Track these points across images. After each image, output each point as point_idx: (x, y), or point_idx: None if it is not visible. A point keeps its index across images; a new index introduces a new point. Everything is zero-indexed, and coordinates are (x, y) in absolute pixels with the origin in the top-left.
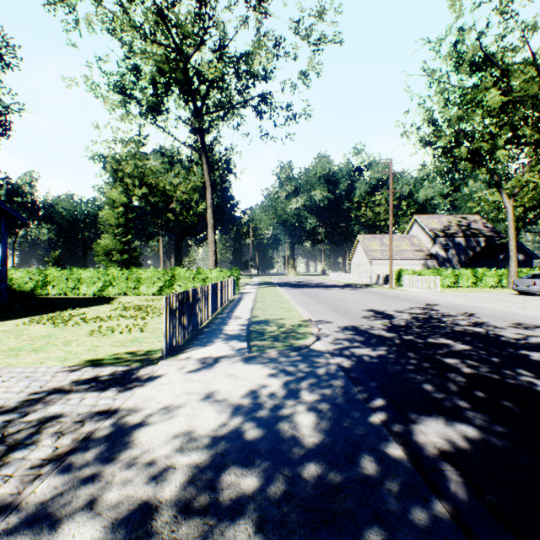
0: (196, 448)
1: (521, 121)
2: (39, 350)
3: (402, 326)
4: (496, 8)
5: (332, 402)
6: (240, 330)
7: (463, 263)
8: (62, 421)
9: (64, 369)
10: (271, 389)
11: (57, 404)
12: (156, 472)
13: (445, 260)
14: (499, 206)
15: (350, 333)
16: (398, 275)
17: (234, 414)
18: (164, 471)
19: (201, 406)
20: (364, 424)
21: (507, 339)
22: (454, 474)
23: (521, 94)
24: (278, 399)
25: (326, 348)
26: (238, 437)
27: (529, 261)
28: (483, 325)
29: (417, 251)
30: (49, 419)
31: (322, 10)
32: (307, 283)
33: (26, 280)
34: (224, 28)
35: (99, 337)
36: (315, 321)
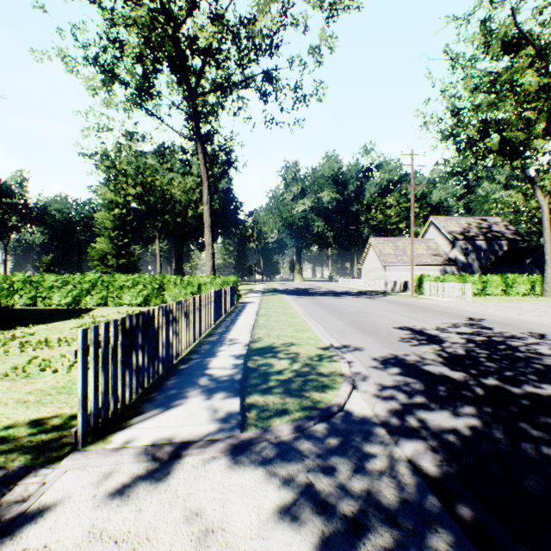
0: None
1: None
2: None
3: (464, 356)
4: None
5: None
6: (233, 367)
7: (484, 268)
8: None
9: None
10: None
11: None
12: None
13: (464, 265)
14: (518, 208)
15: (398, 373)
16: (419, 282)
17: None
18: None
19: None
20: None
21: None
22: None
23: None
24: None
25: (374, 411)
26: None
27: None
28: None
29: (434, 256)
30: None
31: None
32: (316, 291)
33: None
34: None
35: (17, 380)
36: (339, 348)
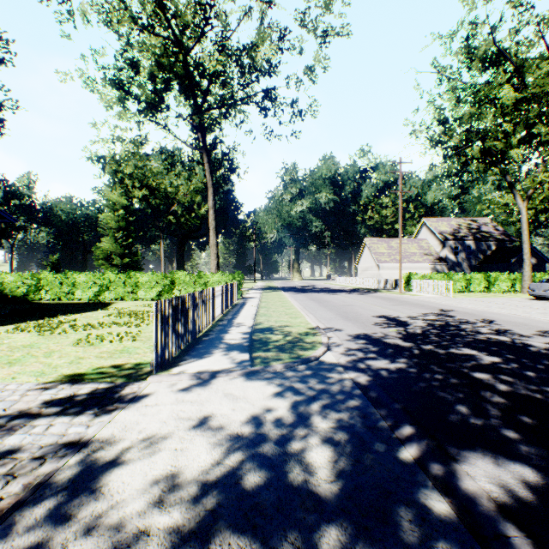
0: (179, 501)
1: (536, 119)
2: (15, 363)
3: (419, 334)
4: (511, 1)
5: (351, 430)
6: (242, 339)
7: (473, 267)
8: (18, 458)
9: (37, 386)
10: (276, 413)
11: (17, 433)
12: (122, 542)
13: (454, 264)
14: (509, 208)
15: (363, 342)
16: (408, 279)
17: (231, 449)
18: (133, 539)
19: (191, 436)
20: (394, 463)
21: (538, 349)
22: (525, 544)
23: (536, 90)
24: (286, 427)
25: (338, 361)
26: (235, 484)
27: (542, 265)
28: (506, 333)
29: (426, 255)
30: (1, 455)
31: (329, 1)
32: (313, 288)
33: (18, 284)
34: (226, 17)
35: (86, 346)
36: (324, 329)
